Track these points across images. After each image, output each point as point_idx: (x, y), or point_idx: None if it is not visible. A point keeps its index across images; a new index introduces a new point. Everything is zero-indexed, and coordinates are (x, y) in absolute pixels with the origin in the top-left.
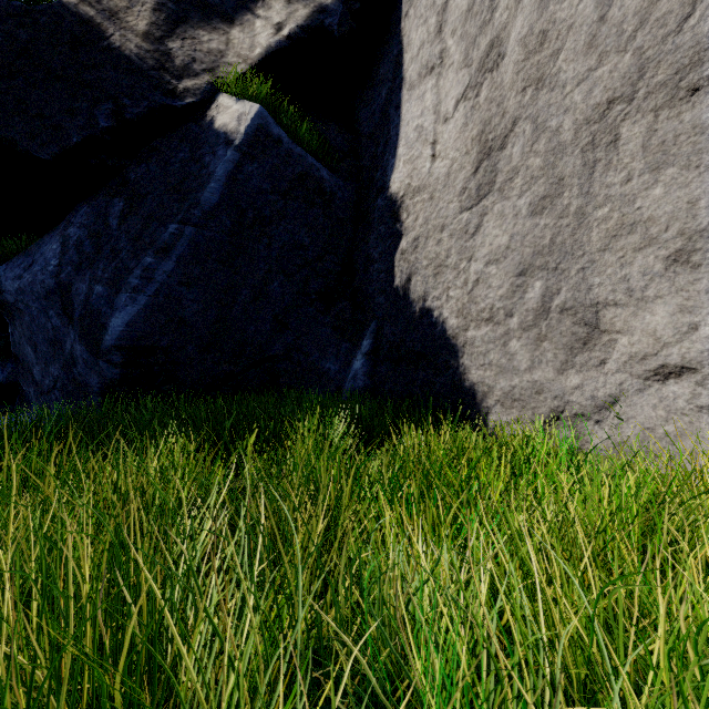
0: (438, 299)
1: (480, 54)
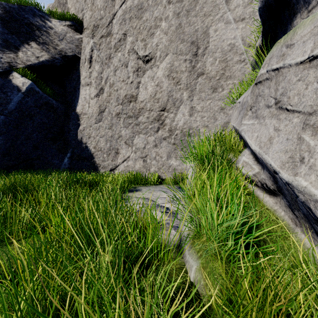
0: (89, 144)
1: (99, 88)
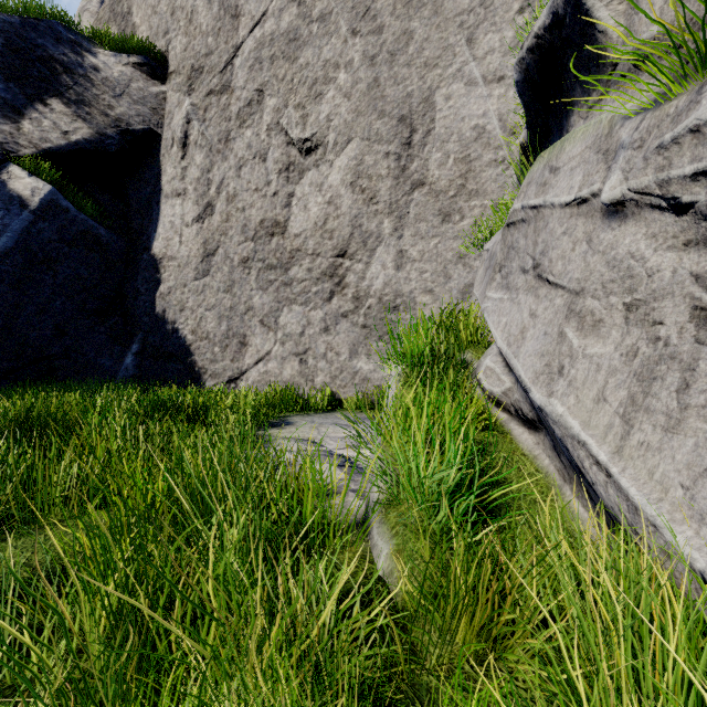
0: (182, 324)
1: (204, 204)
